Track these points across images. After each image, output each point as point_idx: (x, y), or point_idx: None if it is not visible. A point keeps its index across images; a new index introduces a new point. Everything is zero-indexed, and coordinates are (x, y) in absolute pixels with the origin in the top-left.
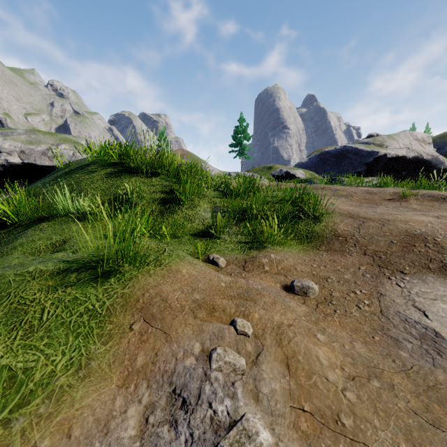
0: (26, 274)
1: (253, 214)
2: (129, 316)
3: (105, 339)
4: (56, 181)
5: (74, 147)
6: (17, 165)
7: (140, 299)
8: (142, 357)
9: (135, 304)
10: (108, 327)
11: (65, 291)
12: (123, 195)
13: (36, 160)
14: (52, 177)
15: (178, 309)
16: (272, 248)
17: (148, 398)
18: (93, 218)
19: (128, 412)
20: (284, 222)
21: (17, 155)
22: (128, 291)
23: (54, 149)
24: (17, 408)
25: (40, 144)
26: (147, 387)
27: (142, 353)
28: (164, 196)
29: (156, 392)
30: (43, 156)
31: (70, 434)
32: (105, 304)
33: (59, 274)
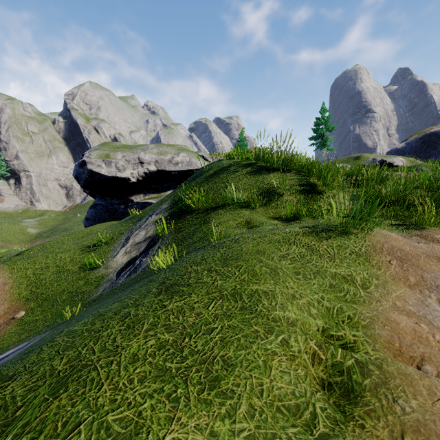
0: (288, 233)
1: (392, 200)
2: (383, 257)
3: (376, 268)
4: (208, 180)
5: (189, 154)
6: (153, 172)
7: (383, 248)
8: (412, 278)
9: (381, 251)
10: (372, 262)
11: (327, 241)
12: (269, 188)
13: (165, 167)
14: (202, 178)
15: (415, 255)
16: (432, 229)
17: (435, 297)
18: (252, 206)
19: (427, 300)
20: (437, 206)
21: (153, 164)
22: (369, 244)
23: (176, 158)
24: (363, 289)
25: (166, 154)
26: (429, 292)
27: (410, 276)
28: (304, 188)
29: (438, 294)
30: (170, 164)
31: (407, 302)
32: (361, 249)
33: (311, 233)
